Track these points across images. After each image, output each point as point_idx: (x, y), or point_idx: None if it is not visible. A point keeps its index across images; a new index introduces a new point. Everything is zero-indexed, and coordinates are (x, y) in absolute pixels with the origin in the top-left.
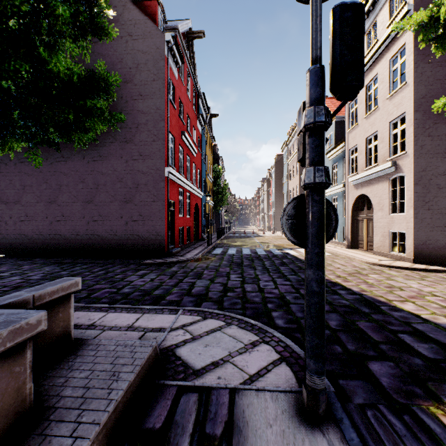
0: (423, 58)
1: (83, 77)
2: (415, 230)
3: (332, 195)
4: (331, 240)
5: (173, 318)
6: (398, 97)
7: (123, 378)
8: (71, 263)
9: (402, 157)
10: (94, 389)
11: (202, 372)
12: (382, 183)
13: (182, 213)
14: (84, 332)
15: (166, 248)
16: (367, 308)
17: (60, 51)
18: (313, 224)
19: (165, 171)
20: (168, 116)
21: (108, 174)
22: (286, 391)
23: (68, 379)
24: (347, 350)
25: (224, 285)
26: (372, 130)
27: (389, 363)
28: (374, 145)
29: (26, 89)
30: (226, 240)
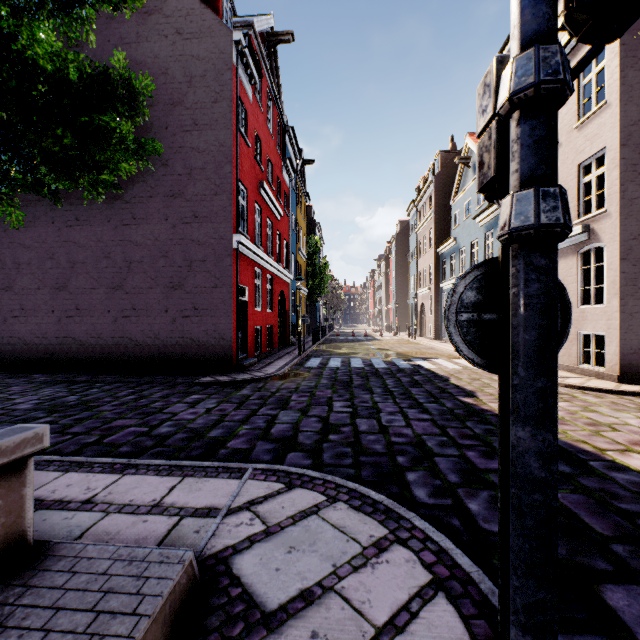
0: (634, 63)
1: (87, 76)
2: (622, 331)
3: None
4: None
5: (235, 487)
6: (594, 125)
7: None
8: (87, 382)
9: (599, 218)
10: None
11: (280, 619)
12: (566, 259)
13: (260, 305)
14: (71, 518)
15: (234, 358)
16: (567, 464)
17: (40, 23)
18: (532, 321)
19: (233, 240)
20: (237, 156)
21: (146, 245)
22: None
23: None
24: None
25: (323, 420)
26: None
27: None
28: None
29: None
30: (325, 346)
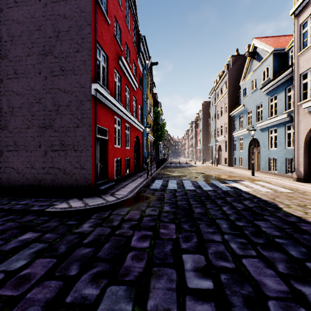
0: None
1: None
2: None
3: (269, 127)
4: (267, 171)
5: None
6: None
7: None
8: None
9: None
10: None
11: None
12: None
13: (120, 144)
14: None
15: (92, 184)
16: None
17: None
18: None
19: (91, 88)
20: (95, 20)
21: (24, 94)
22: None
23: None
24: None
25: None
26: None
27: None
28: None
29: None
30: (164, 170)
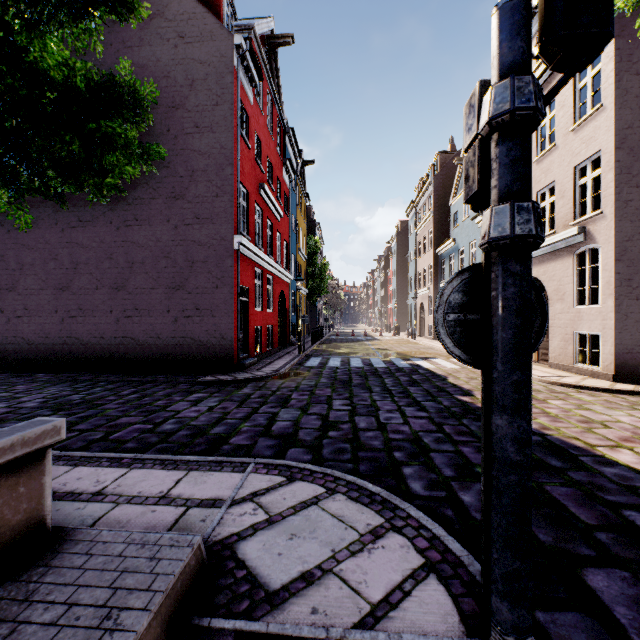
0: (628, 67)
1: (94, 84)
2: (616, 331)
3: None
4: None
5: (238, 480)
6: (589, 128)
7: (125, 626)
8: (90, 381)
9: (595, 220)
10: None
11: (283, 597)
12: (562, 260)
13: (261, 305)
14: (83, 508)
15: (235, 358)
16: (558, 459)
17: (51, 34)
18: (509, 321)
19: (234, 241)
20: (238, 158)
21: (148, 246)
22: None
23: (17, 627)
24: (540, 543)
25: (322, 418)
26: (546, 180)
27: (622, 573)
28: (550, 202)
29: None
30: (325, 346)
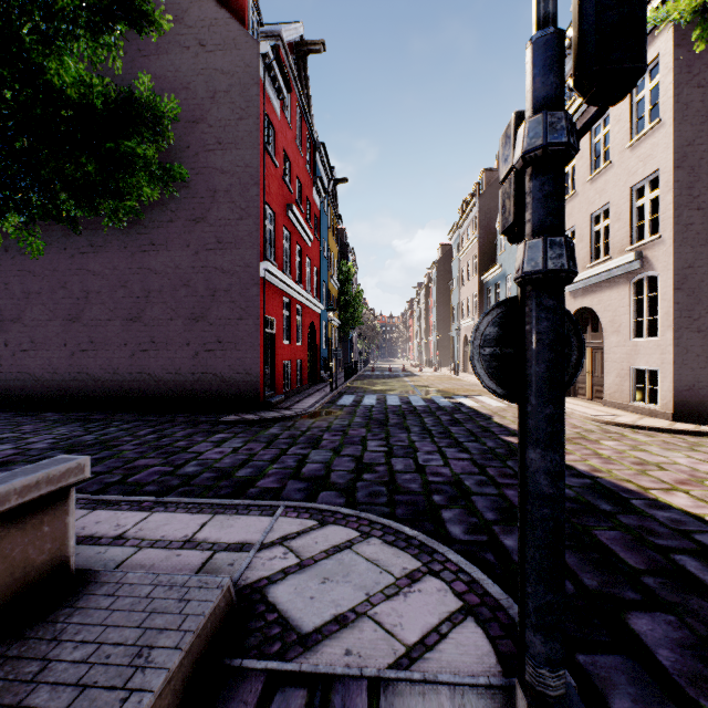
0: (689, 80)
1: (112, 101)
2: (676, 366)
3: None
4: None
5: (267, 524)
6: (647, 144)
7: (157, 663)
8: (103, 421)
9: (653, 245)
10: (95, 689)
11: (315, 639)
12: (618, 288)
13: (289, 338)
14: (104, 552)
15: (261, 395)
16: (608, 503)
17: (67, 50)
18: (542, 355)
19: (260, 268)
20: (264, 177)
21: (166, 274)
22: (480, 684)
23: (47, 665)
24: (584, 587)
25: (356, 460)
26: (601, 201)
27: (667, 616)
28: (604, 225)
29: (11, 119)
30: (359, 382)
